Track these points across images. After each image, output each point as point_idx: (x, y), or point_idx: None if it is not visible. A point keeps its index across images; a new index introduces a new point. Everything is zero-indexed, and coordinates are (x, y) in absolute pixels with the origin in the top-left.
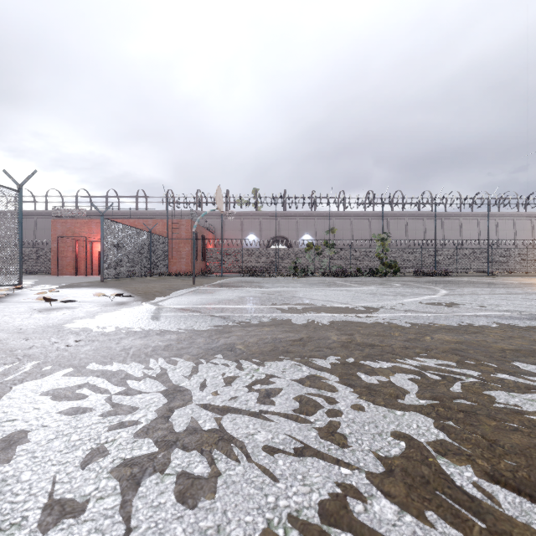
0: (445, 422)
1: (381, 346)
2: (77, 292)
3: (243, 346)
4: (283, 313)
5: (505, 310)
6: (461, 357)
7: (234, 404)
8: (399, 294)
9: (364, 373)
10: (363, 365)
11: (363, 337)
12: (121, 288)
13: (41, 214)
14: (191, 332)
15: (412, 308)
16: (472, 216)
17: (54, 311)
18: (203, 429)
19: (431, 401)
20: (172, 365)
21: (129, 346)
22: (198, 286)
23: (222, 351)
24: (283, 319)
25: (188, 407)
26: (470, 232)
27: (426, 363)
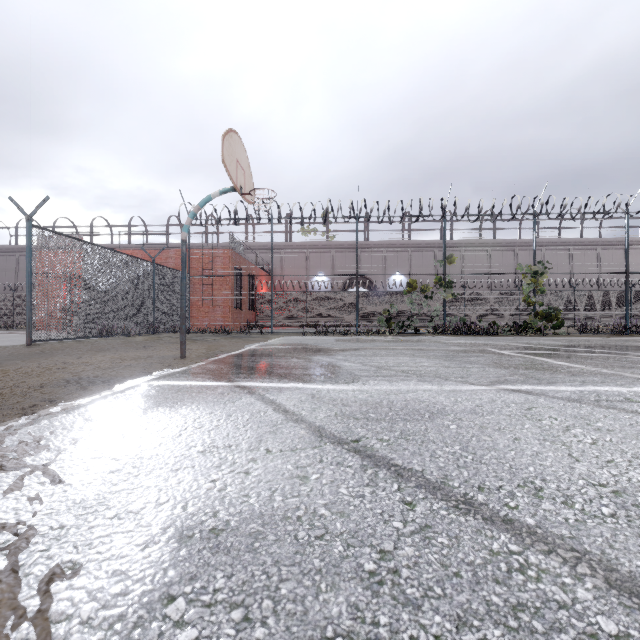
0: None
1: None
2: None
3: None
4: None
5: None
6: None
7: None
8: None
9: None
10: None
11: None
12: None
13: None
14: None
15: None
16: None
17: None
18: None
19: None
20: None
21: None
22: (185, 362)
23: None
24: None
25: None
26: None
27: None
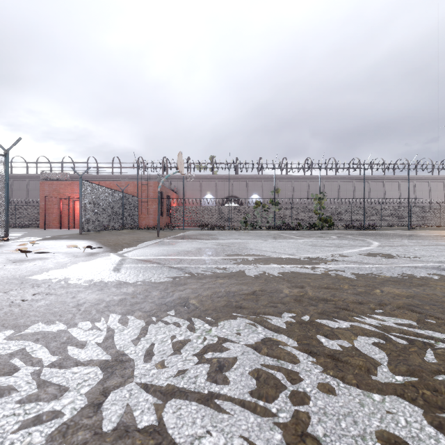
0: (438, 414)
1: (334, 300)
2: (55, 244)
3: (196, 301)
4: (236, 264)
5: (439, 261)
6: (420, 314)
7: (181, 382)
8: (338, 245)
9: (324, 335)
10: (320, 325)
11: (314, 290)
12: (95, 240)
13: (32, 177)
14: (148, 284)
15: (353, 259)
16: (394, 179)
17: (26, 262)
18: (138, 426)
19: (409, 378)
20: (121, 325)
21: (83, 300)
22: (162, 238)
23: (175, 306)
24: (236, 270)
25: (125, 387)
26: (392, 192)
27: (386, 321)
